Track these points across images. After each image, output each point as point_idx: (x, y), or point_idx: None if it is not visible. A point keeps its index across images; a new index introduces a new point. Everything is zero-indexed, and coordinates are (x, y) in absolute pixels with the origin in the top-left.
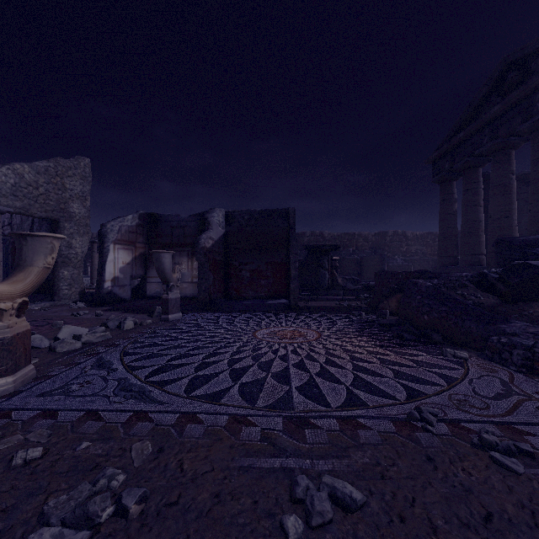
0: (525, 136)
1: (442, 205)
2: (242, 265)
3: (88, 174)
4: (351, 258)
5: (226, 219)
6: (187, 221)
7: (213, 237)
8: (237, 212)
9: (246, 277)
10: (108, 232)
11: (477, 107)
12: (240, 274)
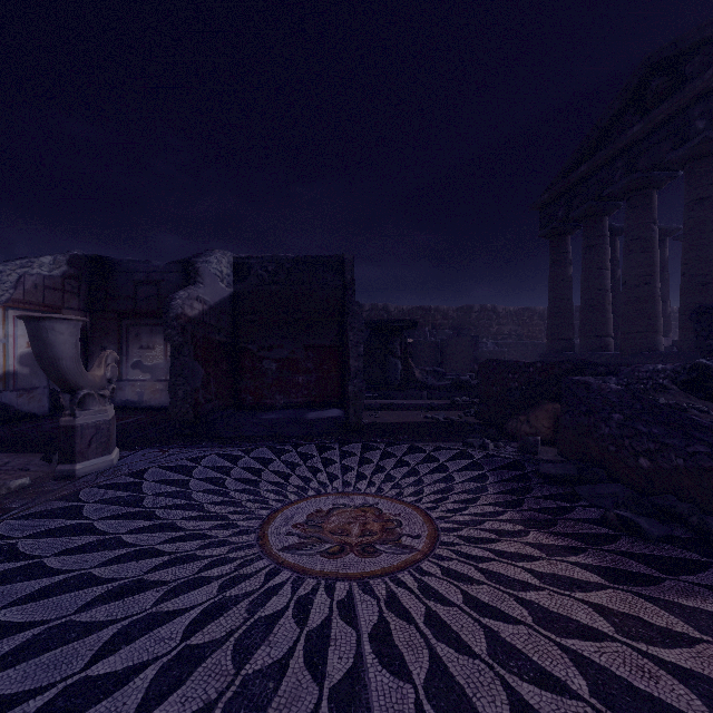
0: (673, 171)
1: (553, 267)
2: (263, 351)
3: None
4: (429, 340)
5: (236, 270)
6: (164, 271)
7: (205, 297)
8: (254, 259)
9: (270, 371)
10: None
11: (604, 130)
12: (260, 367)
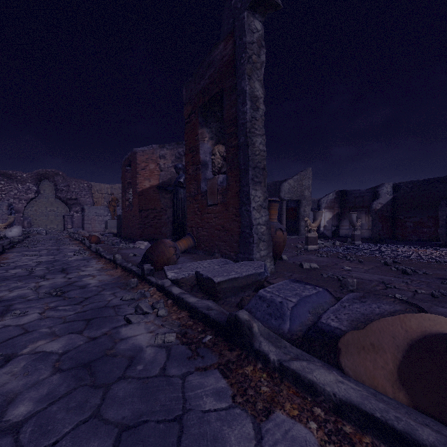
0: None
1: None
2: (406, 218)
3: (311, 176)
4: None
5: (393, 189)
6: (365, 192)
7: (381, 202)
8: (402, 183)
9: (409, 226)
10: (321, 204)
11: None
12: (404, 225)
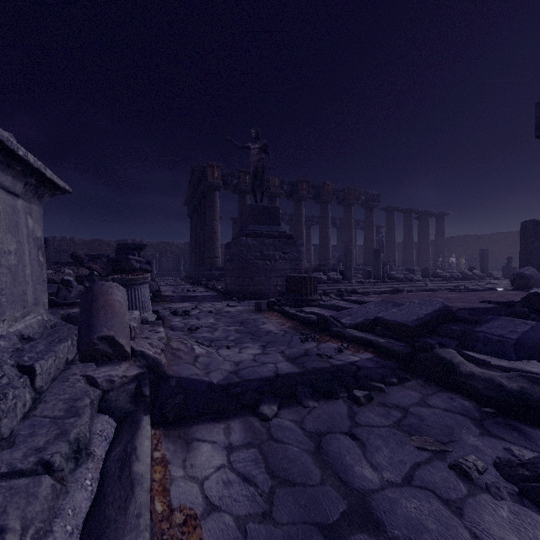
0: None
1: (190, 231)
2: None
3: None
4: None
5: None
6: None
7: None
8: None
9: None
10: None
11: None
12: None
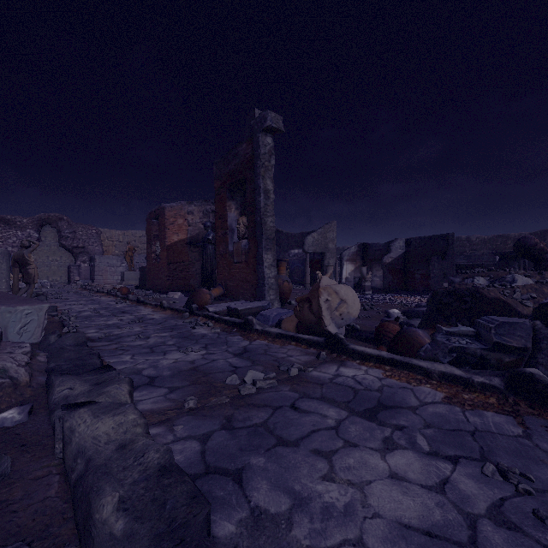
0: None
1: None
2: (415, 271)
3: (335, 228)
4: None
5: (406, 243)
6: (383, 246)
7: (392, 256)
8: (412, 239)
9: (418, 278)
10: (343, 256)
11: None
12: (414, 277)
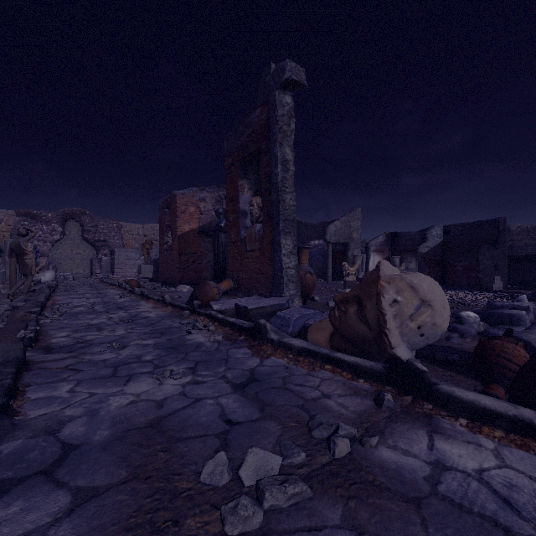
0: None
1: None
2: (456, 262)
3: (360, 216)
4: None
5: (444, 231)
6: (415, 235)
7: (429, 245)
8: (452, 226)
9: (459, 271)
10: (370, 247)
11: None
12: (454, 269)
